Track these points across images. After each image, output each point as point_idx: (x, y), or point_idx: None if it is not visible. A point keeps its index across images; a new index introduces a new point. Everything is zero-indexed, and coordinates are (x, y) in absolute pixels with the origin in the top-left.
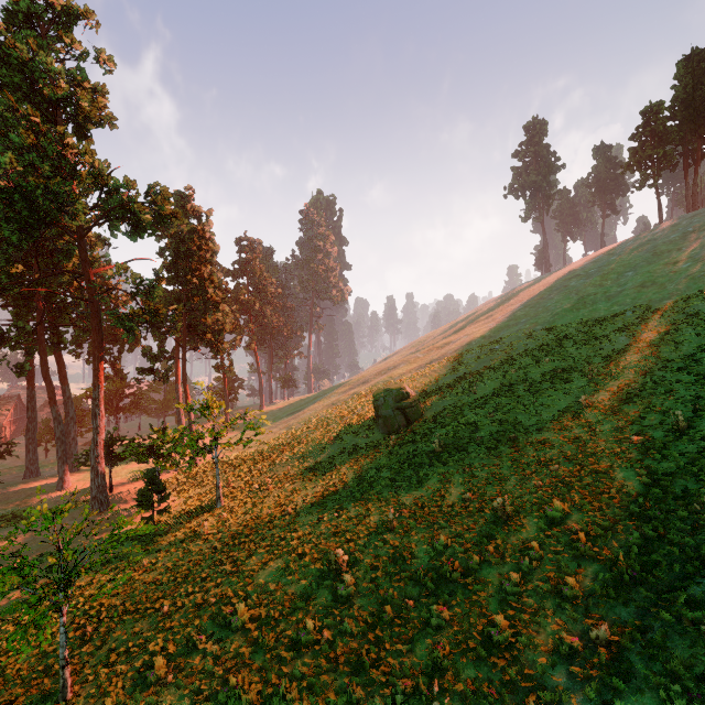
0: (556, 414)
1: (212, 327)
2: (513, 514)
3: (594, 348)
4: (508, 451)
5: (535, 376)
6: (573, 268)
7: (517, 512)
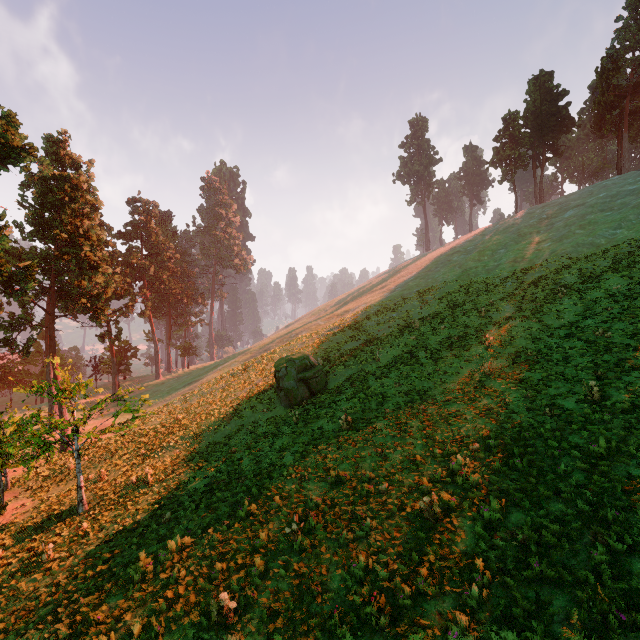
0: (461, 383)
1: (89, 291)
2: (443, 517)
3: (483, 316)
4: (420, 426)
5: (434, 343)
6: (453, 245)
7: (445, 511)
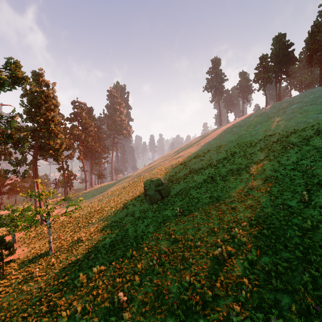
0: (237, 192)
1: (53, 147)
2: (228, 258)
3: (249, 159)
4: (216, 214)
5: (224, 172)
6: (233, 123)
7: (229, 255)
